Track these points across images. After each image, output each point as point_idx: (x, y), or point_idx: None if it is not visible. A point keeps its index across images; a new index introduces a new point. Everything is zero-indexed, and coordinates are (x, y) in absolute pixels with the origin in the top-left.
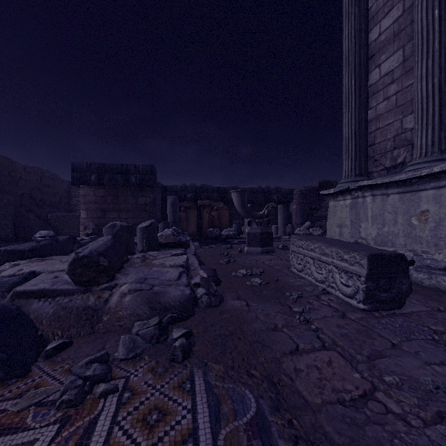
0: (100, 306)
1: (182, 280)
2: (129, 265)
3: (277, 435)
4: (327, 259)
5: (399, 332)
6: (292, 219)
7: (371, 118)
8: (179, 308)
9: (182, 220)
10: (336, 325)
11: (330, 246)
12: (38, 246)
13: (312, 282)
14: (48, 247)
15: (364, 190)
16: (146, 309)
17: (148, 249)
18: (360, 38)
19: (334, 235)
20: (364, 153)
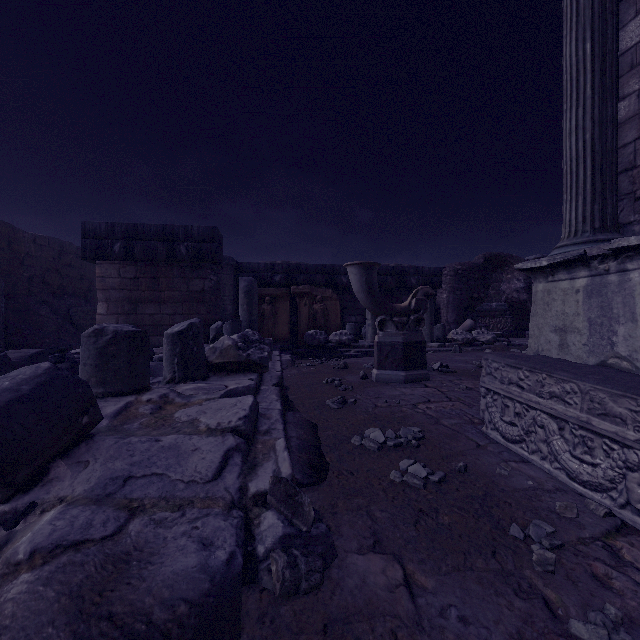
0: None
1: (227, 479)
2: (119, 423)
3: None
4: (620, 431)
5: None
6: (440, 316)
7: (627, 115)
8: (182, 632)
9: (266, 317)
10: None
11: (632, 396)
12: None
13: (557, 478)
14: None
15: (624, 257)
16: None
17: (182, 376)
18: None
19: (548, 347)
20: (612, 186)
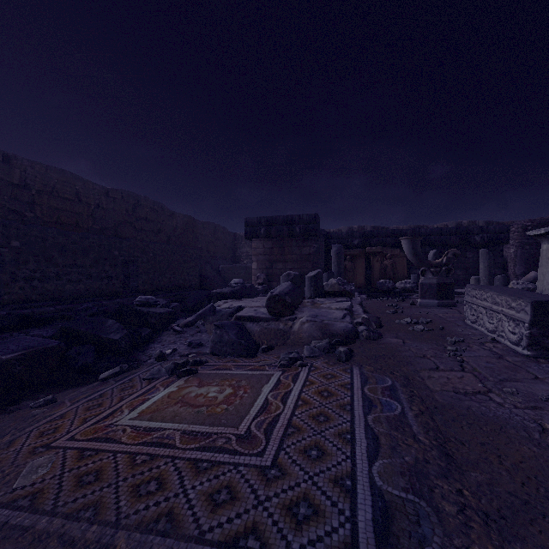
0: (287, 330)
1: (346, 319)
2: (302, 306)
3: (400, 393)
4: (497, 308)
5: None
6: (507, 269)
7: None
8: (343, 335)
9: (347, 270)
10: (486, 361)
11: (500, 294)
12: (234, 290)
13: (484, 333)
14: (240, 292)
15: None
16: (319, 334)
17: (315, 296)
18: None
19: (548, 287)
20: None
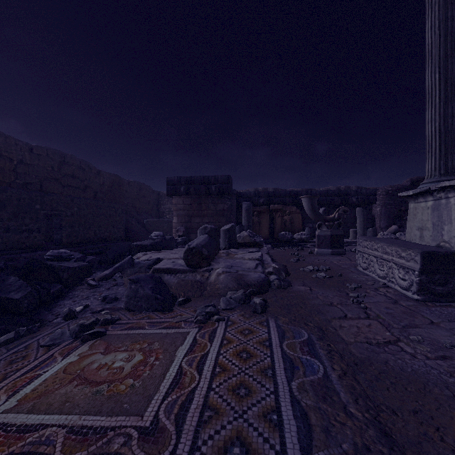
0: (204, 281)
1: (259, 269)
2: (218, 257)
3: (318, 348)
4: (388, 257)
5: (444, 316)
6: (375, 223)
7: None
8: (257, 285)
9: (255, 224)
10: (385, 307)
11: (390, 245)
12: (154, 242)
13: (375, 278)
14: (160, 244)
15: (446, 191)
16: (235, 284)
17: (229, 247)
18: (446, 28)
19: (414, 238)
20: (452, 150)
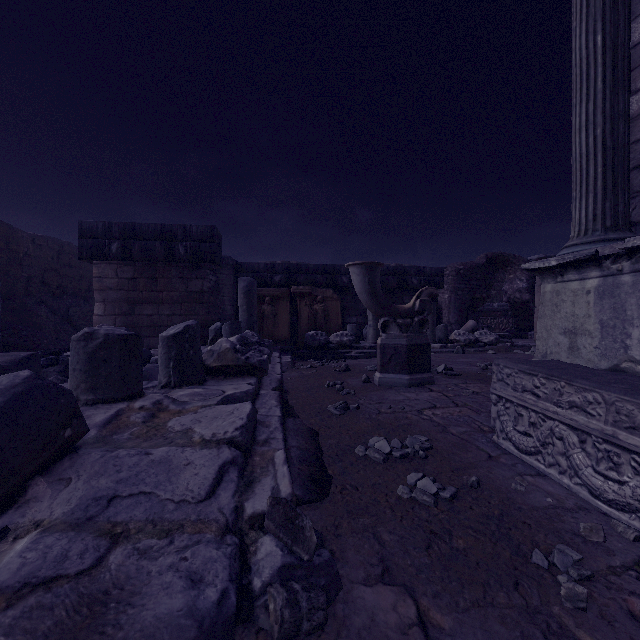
0: None
1: (222, 498)
2: (108, 433)
3: None
4: None
5: None
6: (442, 316)
7: (639, 110)
8: None
9: (266, 317)
10: None
11: None
12: None
13: (578, 495)
14: None
15: (639, 257)
16: None
17: (178, 381)
18: None
19: (556, 350)
20: (624, 183)
